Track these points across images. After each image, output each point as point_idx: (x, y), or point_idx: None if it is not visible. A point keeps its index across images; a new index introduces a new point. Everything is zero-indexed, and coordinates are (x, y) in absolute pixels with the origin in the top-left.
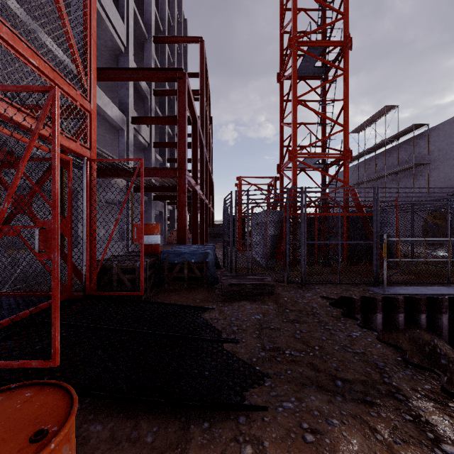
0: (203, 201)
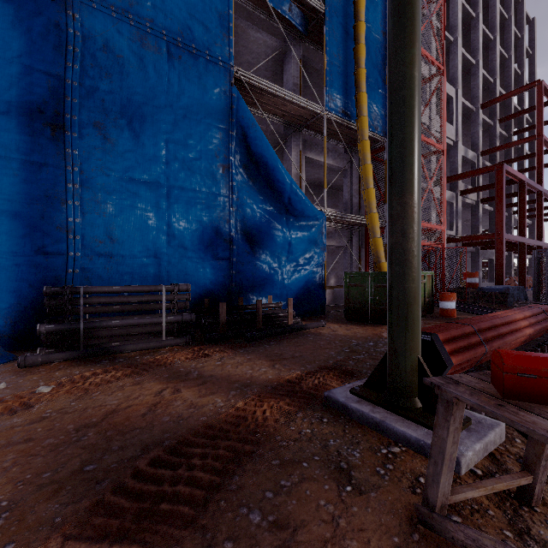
0: (541, 247)
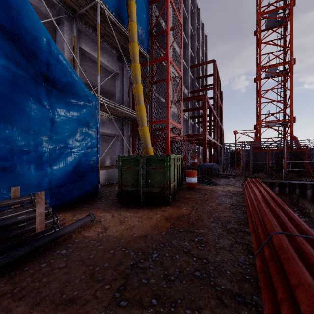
0: (215, 143)
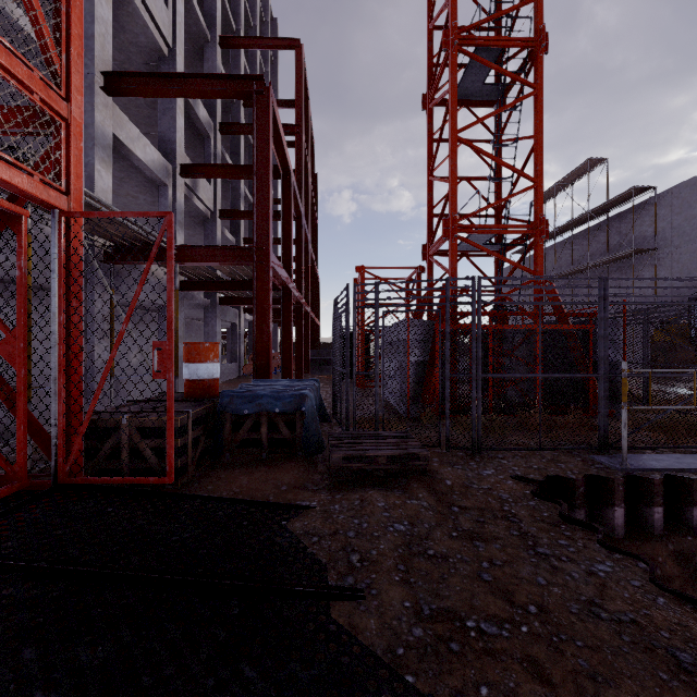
0: (302, 306)
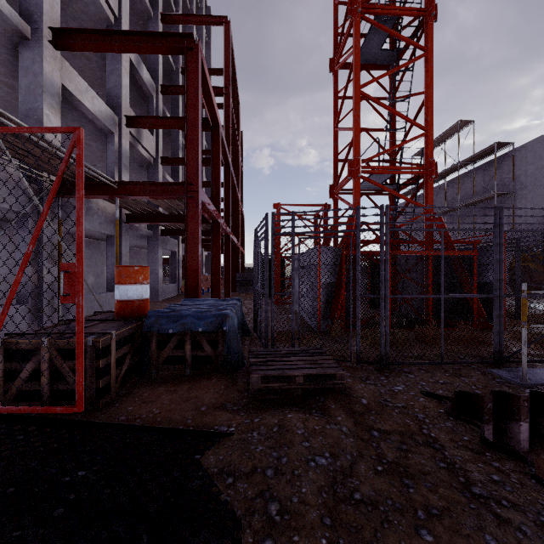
0: (229, 236)
